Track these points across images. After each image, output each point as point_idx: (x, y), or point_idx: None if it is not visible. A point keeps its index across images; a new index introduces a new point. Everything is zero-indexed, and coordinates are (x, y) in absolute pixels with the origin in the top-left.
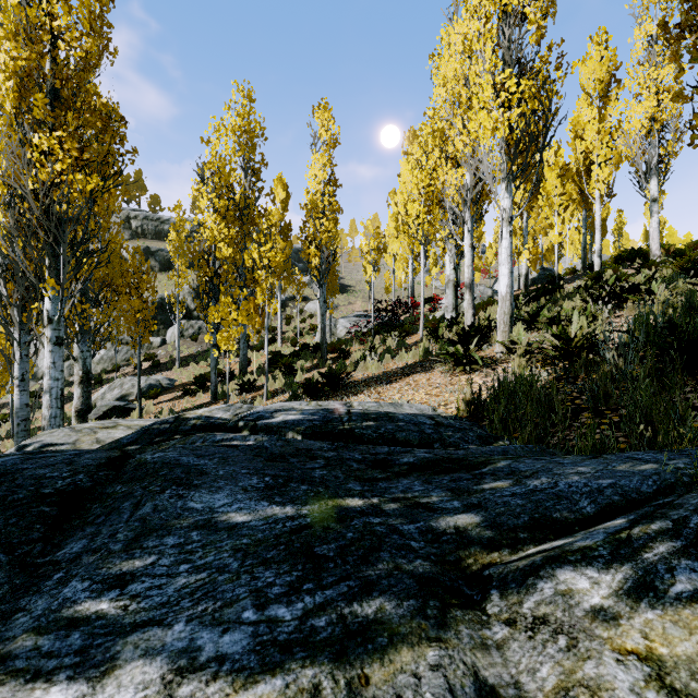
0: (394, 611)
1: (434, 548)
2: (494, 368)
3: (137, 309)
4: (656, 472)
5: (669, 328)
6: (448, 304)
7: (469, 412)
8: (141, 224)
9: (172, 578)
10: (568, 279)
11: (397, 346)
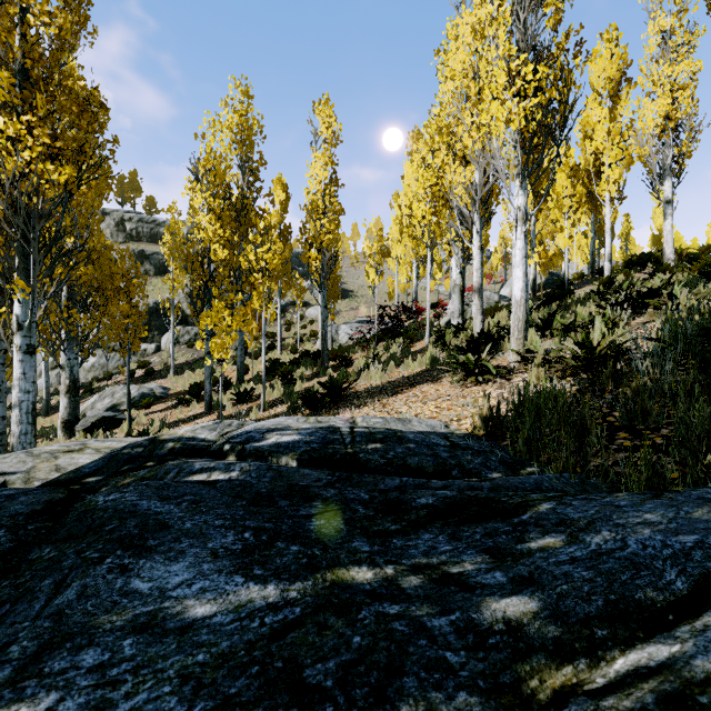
0: None
1: (479, 659)
2: (508, 378)
3: (127, 314)
4: None
5: (706, 336)
6: (454, 310)
7: (486, 430)
8: (135, 226)
9: None
10: (577, 284)
11: (402, 353)
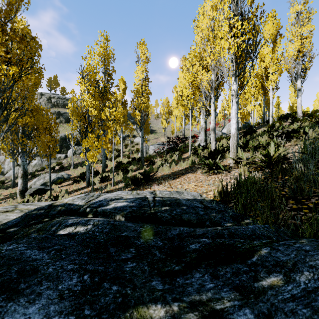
0: None
1: None
2: (229, 171)
3: (49, 140)
4: None
5: None
6: (202, 139)
7: (221, 198)
8: (56, 100)
9: None
10: (257, 127)
11: (178, 159)
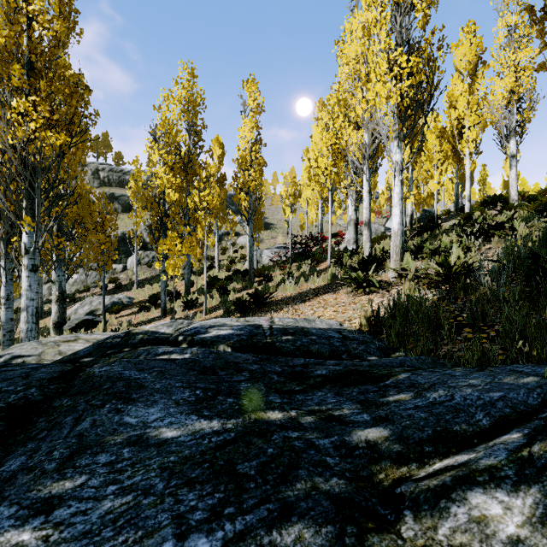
0: (312, 540)
1: (348, 463)
2: (388, 289)
3: (102, 242)
4: (538, 385)
5: (532, 258)
6: (350, 238)
7: (369, 327)
8: (107, 174)
9: (98, 502)
10: (444, 219)
11: (310, 271)
